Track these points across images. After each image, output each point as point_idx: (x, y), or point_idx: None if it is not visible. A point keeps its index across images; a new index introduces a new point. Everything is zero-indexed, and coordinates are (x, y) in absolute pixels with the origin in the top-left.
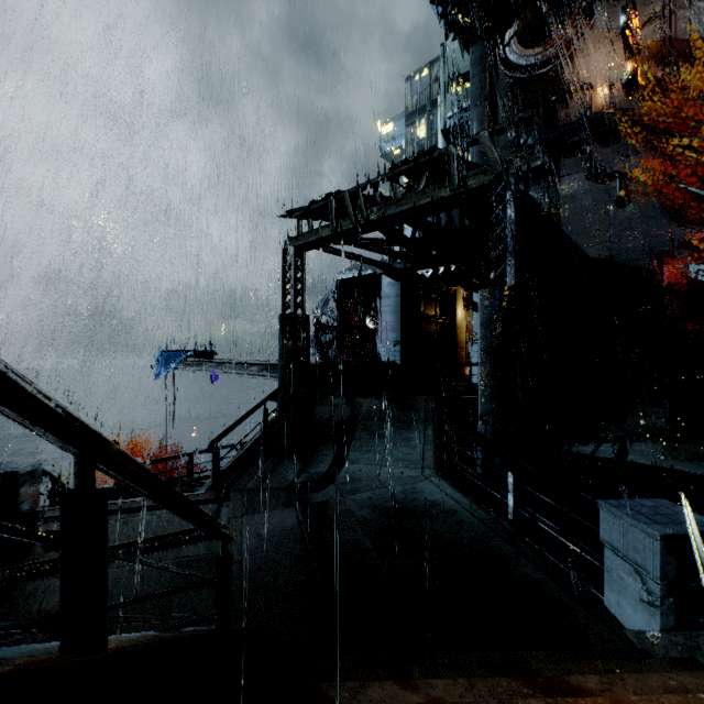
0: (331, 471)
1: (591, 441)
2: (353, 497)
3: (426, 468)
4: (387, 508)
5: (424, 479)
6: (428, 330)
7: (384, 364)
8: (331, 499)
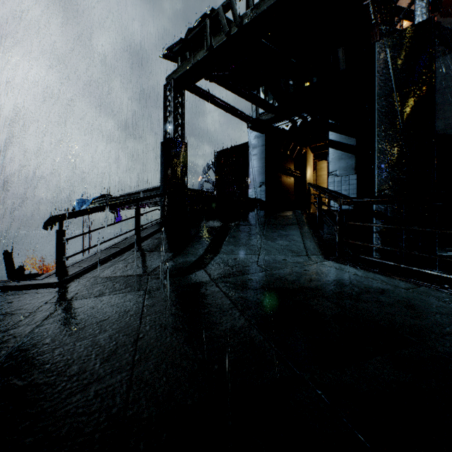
0: (201, 260)
1: (446, 251)
2: (227, 280)
3: (311, 255)
4: (276, 289)
5: (313, 263)
6: (285, 180)
7: (252, 200)
8: (197, 282)
